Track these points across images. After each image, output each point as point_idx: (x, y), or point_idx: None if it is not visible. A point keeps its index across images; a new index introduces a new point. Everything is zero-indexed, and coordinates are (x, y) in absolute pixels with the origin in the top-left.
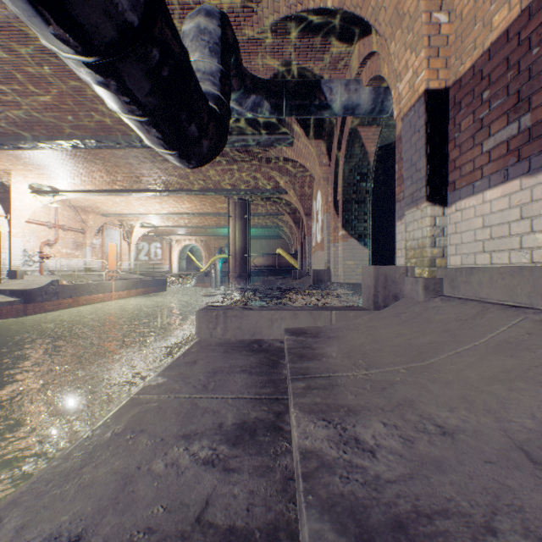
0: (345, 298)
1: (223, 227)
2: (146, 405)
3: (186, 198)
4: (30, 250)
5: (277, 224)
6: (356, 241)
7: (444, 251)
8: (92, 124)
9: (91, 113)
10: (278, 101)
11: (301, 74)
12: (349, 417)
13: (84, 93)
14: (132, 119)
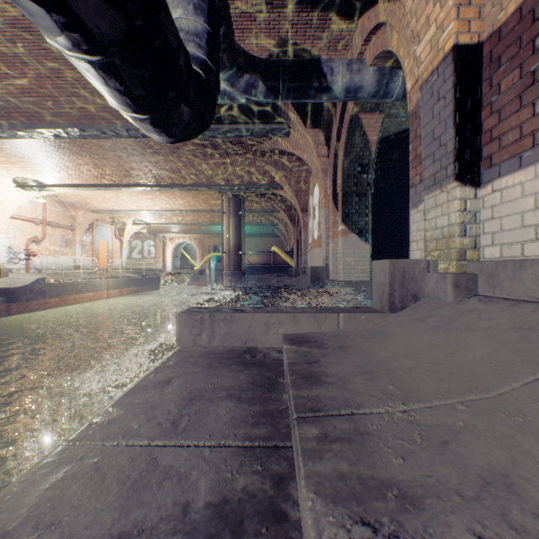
0: (345, 297)
1: (218, 224)
2: (78, 462)
3: (179, 194)
4: (15, 247)
5: (272, 222)
6: (357, 237)
7: (476, 241)
8: (75, 111)
9: (73, 99)
10: (274, 81)
11: (298, 56)
12: (408, 517)
13: (63, 75)
14: (81, 60)
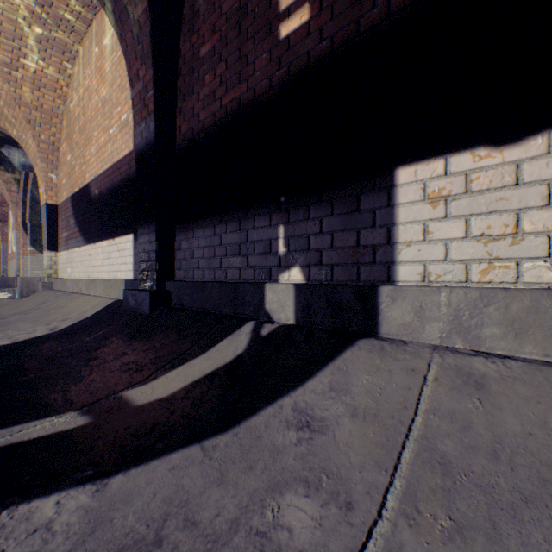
0: None
1: None
2: None
3: None
4: None
5: None
6: None
7: (57, 271)
8: None
9: None
10: None
11: None
12: None
13: None
14: None
